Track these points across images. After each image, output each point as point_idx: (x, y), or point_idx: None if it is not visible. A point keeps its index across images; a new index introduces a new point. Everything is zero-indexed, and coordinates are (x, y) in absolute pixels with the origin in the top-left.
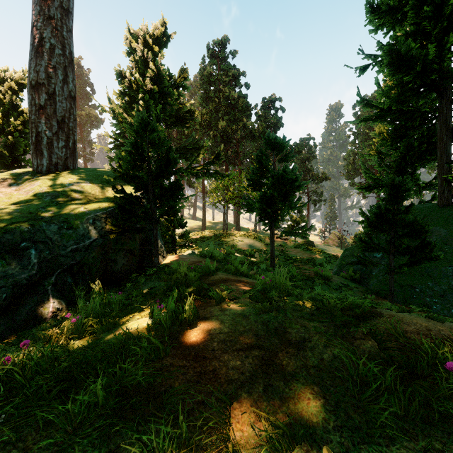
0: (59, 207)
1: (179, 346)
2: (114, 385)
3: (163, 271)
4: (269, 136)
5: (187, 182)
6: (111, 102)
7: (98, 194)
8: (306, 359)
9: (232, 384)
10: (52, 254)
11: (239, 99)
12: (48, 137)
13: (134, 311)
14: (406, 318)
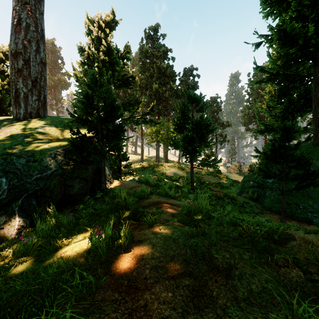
0: (29, 145)
1: (113, 273)
2: None
3: (108, 195)
4: (189, 93)
5: (130, 128)
6: (75, 70)
7: (61, 135)
8: (235, 290)
9: None
10: (20, 182)
11: (167, 68)
12: (24, 93)
13: (81, 231)
14: (315, 240)
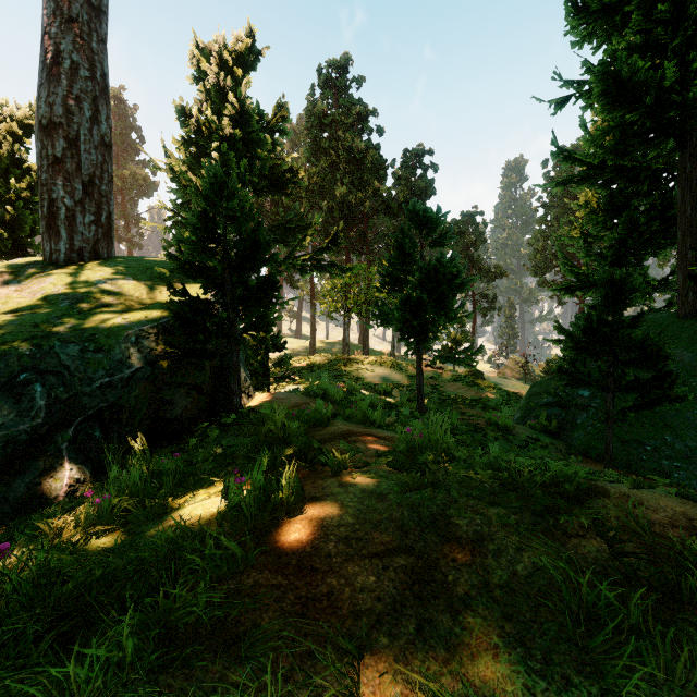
0: (83, 317)
1: (271, 548)
2: (154, 624)
3: (248, 419)
4: (415, 208)
5: (287, 281)
6: (169, 156)
7: (146, 296)
8: (487, 573)
9: (362, 619)
10: (70, 392)
11: (368, 151)
12: (68, 208)
13: (200, 486)
14: (647, 498)
